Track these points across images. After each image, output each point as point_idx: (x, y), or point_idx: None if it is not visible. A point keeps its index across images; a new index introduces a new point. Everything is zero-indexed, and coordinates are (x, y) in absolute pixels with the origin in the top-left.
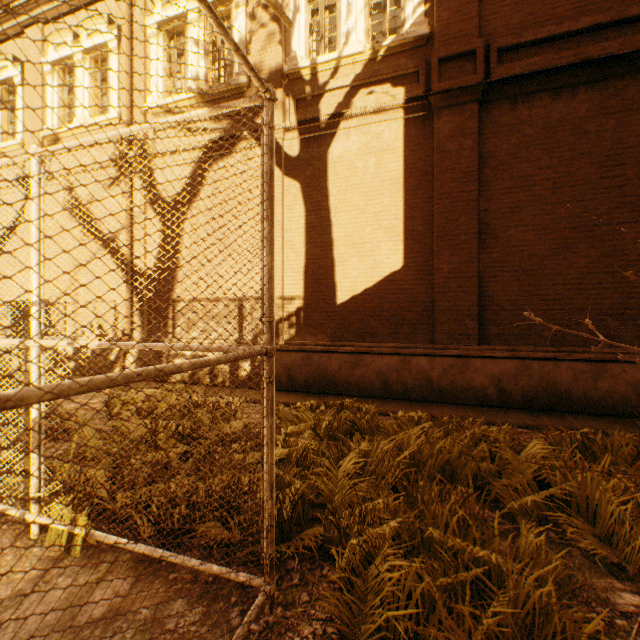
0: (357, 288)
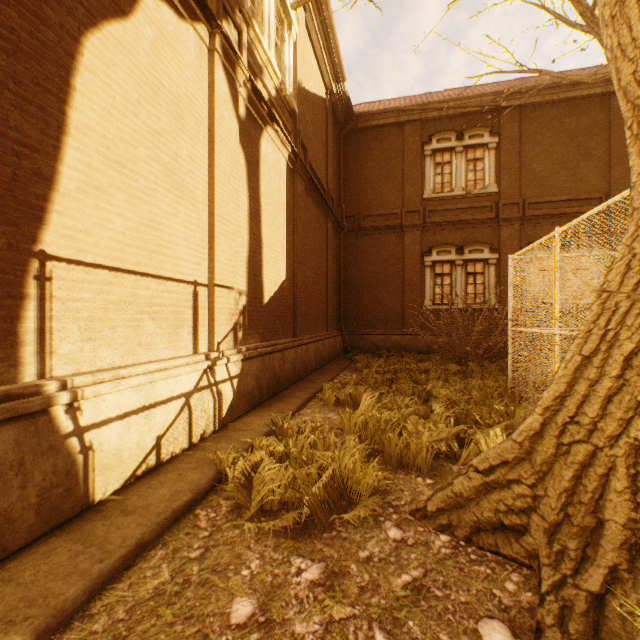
0: (272, 290)
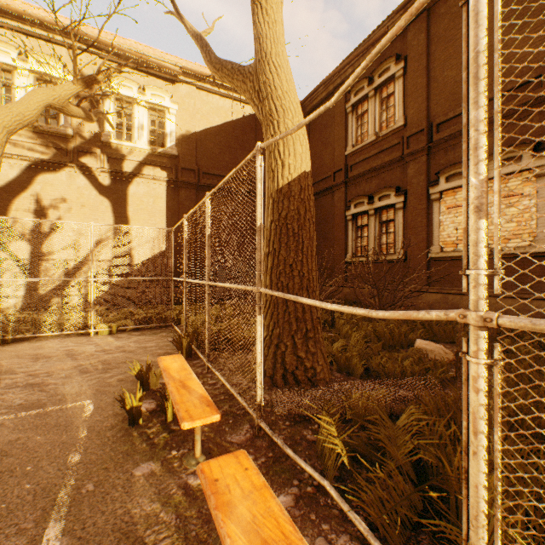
0: (144, 257)
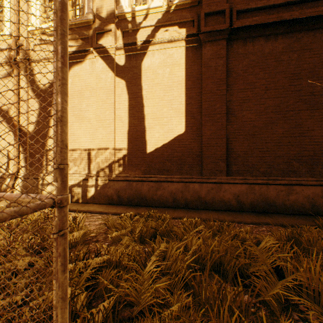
0: (159, 143)
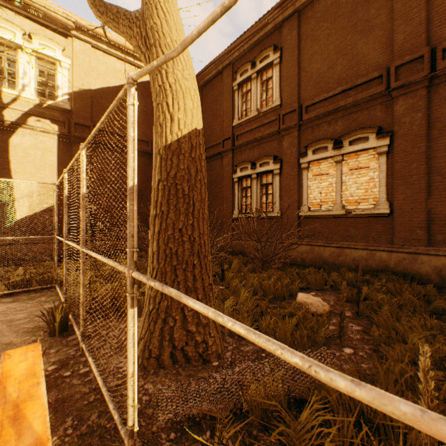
0: (30, 212)
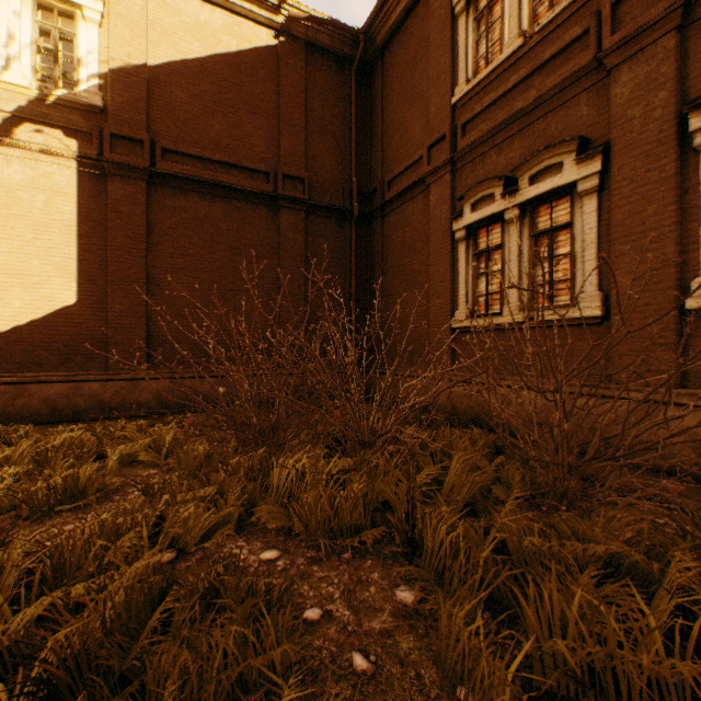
0: (22, 319)
